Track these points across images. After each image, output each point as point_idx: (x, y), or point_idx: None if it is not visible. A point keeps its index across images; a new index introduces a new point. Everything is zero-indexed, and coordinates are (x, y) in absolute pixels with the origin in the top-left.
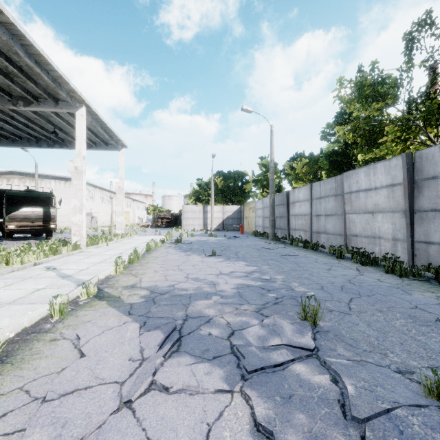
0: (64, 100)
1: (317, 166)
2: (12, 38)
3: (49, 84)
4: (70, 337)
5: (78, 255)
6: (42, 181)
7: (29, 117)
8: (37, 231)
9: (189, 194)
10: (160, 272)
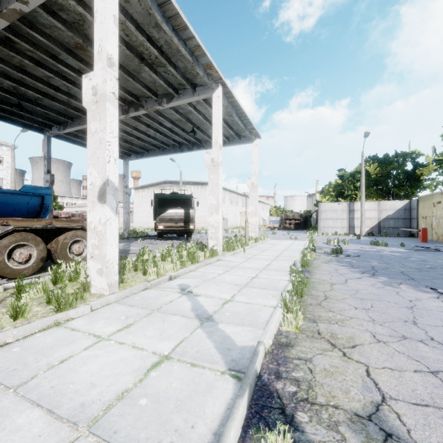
0: (201, 84)
1: None
2: None
3: (186, 65)
4: None
5: (215, 265)
6: (185, 187)
7: (172, 120)
8: (179, 231)
9: (320, 192)
10: (395, 346)
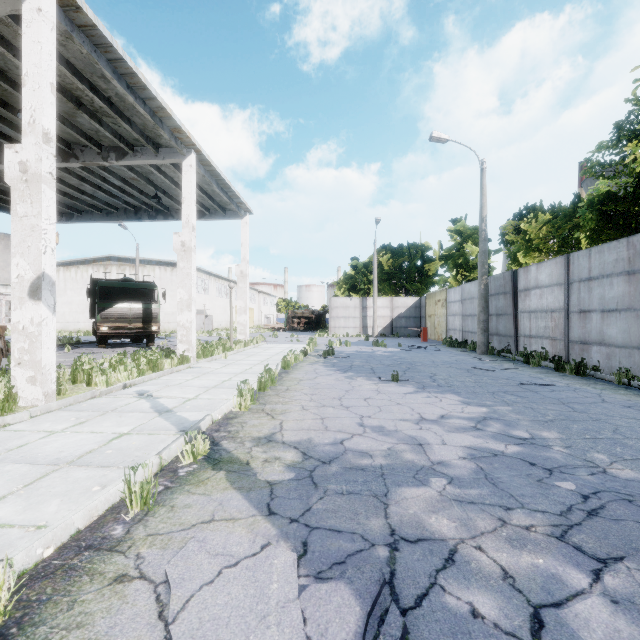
0: (167, 145)
1: (571, 223)
2: (94, 50)
3: (146, 123)
4: (153, 575)
5: (184, 372)
6: (145, 268)
7: (124, 177)
8: (136, 335)
9: (337, 282)
10: (311, 410)
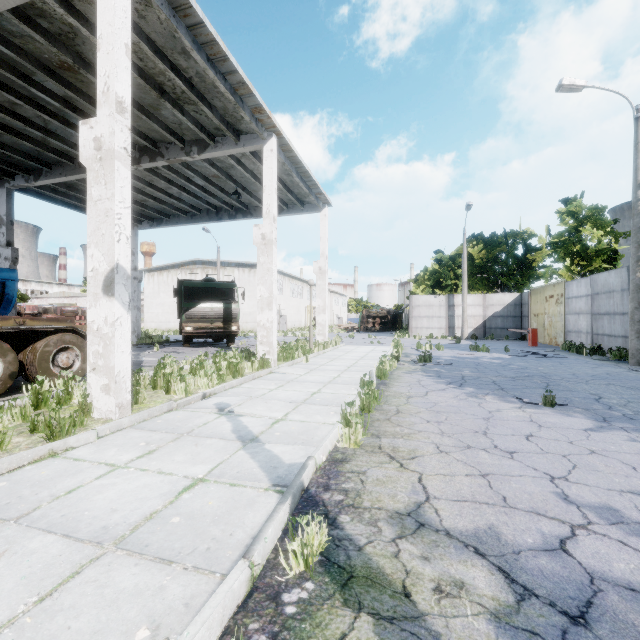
0: (247, 131)
1: None
2: (173, 15)
3: (227, 105)
4: None
5: (266, 379)
6: (225, 270)
7: (206, 175)
8: (217, 335)
9: (414, 280)
10: (455, 455)
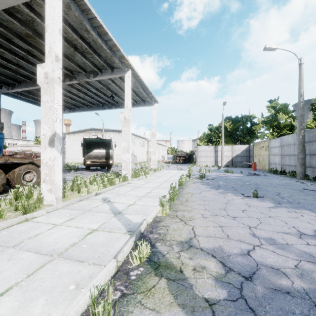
0: (117, 67)
1: None
2: (81, 14)
3: (107, 55)
4: None
5: (126, 186)
6: (106, 133)
7: (97, 87)
8: (102, 165)
9: (199, 138)
10: (209, 219)
